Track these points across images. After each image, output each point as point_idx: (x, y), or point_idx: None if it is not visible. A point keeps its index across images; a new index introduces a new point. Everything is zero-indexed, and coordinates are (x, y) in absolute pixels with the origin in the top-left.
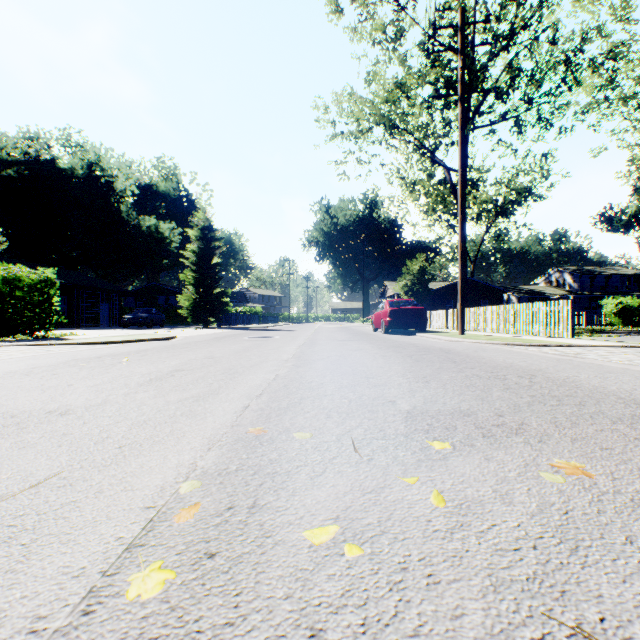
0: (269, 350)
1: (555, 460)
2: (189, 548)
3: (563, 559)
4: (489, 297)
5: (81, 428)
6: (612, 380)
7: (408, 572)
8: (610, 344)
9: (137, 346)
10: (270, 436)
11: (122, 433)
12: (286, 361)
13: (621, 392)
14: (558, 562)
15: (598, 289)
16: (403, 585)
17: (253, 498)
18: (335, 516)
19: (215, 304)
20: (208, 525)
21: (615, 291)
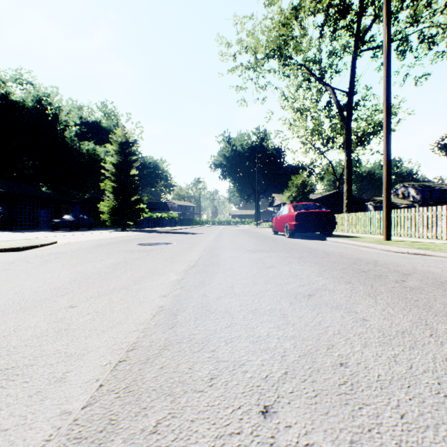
0: (101, 296)
1: None
2: None
3: None
4: (354, 206)
5: None
6: None
7: None
8: None
9: None
10: None
11: None
12: None
13: None
14: None
15: (435, 200)
16: None
17: None
18: None
19: (132, 210)
20: None
21: None
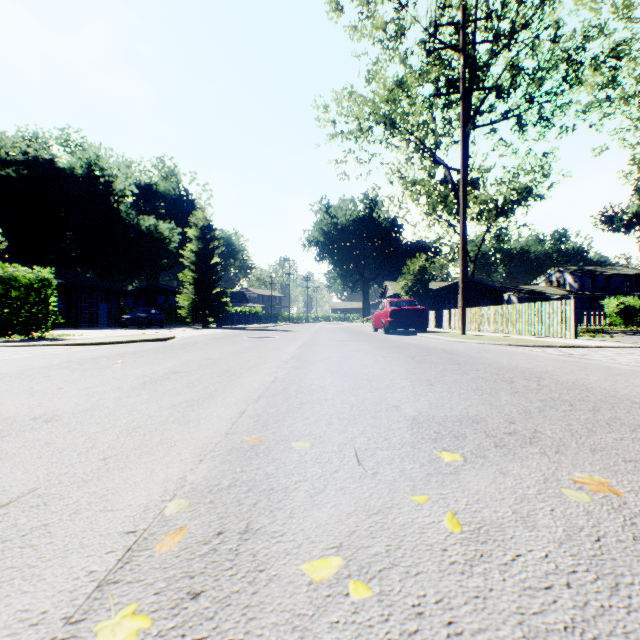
0: (268, 351)
1: (577, 474)
2: (170, 586)
3: (604, 601)
4: (489, 297)
5: (65, 436)
6: (623, 383)
7: (424, 619)
8: (615, 345)
9: (134, 347)
10: (267, 446)
11: (108, 442)
12: (285, 362)
13: (635, 396)
14: (598, 605)
15: (599, 289)
16: (419, 637)
17: (246, 521)
18: (338, 544)
19: (215, 304)
20: (194, 555)
21: (616, 291)
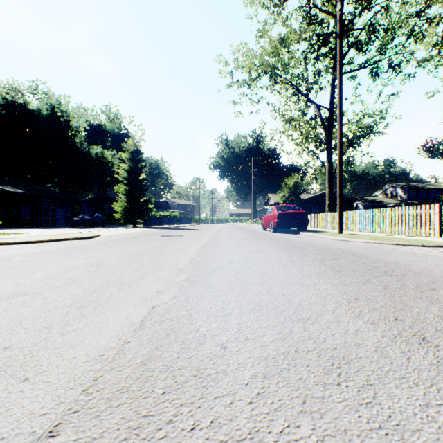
0: (170, 252)
1: None
2: None
3: None
4: (344, 205)
5: None
6: None
7: None
8: None
9: (46, 246)
10: None
11: None
12: (180, 271)
13: None
14: None
15: (421, 199)
16: None
17: None
18: None
19: (142, 209)
20: None
21: (433, 200)
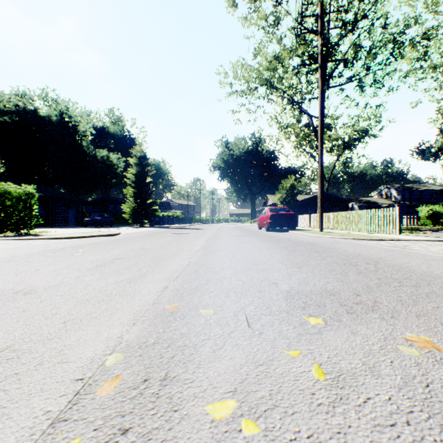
0: (185, 243)
1: (408, 334)
2: (106, 423)
3: (436, 436)
4: (339, 205)
5: (37, 305)
6: (435, 266)
7: None
8: (427, 239)
9: (91, 240)
10: (182, 312)
11: (68, 310)
12: (197, 251)
13: None
14: (432, 440)
15: (414, 200)
16: None
17: (165, 370)
18: (233, 389)
19: (148, 210)
20: (125, 398)
21: (426, 201)
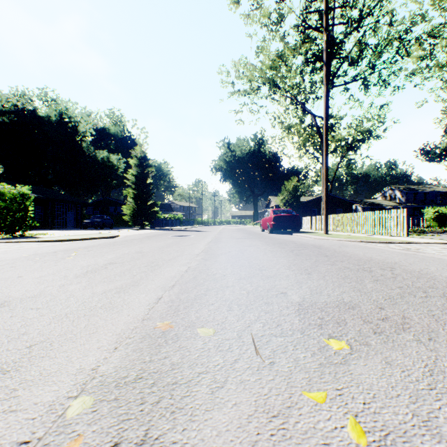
0: (185, 246)
1: None
2: None
3: None
4: (342, 207)
5: (5, 322)
6: None
7: None
8: (439, 241)
9: (87, 243)
10: (176, 332)
11: (39, 328)
12: (197, 255)
13: None
14: None
15: (419, 202)
16: None
17: (145, 426)
18: None
19: (149, 212)
20: None
21: (431, 203)
